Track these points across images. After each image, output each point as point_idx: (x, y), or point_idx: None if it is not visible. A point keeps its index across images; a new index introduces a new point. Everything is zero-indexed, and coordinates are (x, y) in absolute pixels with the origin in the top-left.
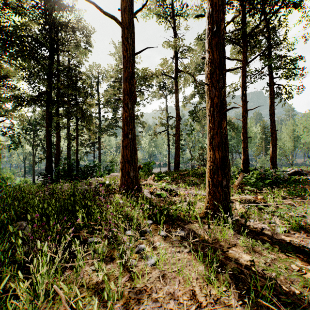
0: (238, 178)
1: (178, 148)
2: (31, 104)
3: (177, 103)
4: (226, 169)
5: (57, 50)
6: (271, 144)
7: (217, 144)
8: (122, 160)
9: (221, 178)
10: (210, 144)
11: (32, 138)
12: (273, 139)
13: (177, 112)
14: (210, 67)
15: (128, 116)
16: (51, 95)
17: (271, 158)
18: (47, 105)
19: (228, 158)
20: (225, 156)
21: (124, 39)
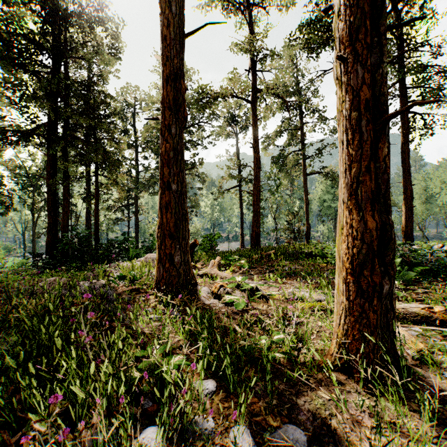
0: None
1: (258, 212)
2: (23, 142)
3: (255, 142)
4: (389, 255)
5: (64, 55)
6: (403, 205)
7: (369, 195)
8: (159, 232)
9: (380, 278)
10: (352, 195)
11: (31, 198)
12: (407, 199)
13: (255, 155)
14: (350, 18)
15: (170, 148)
16: (56, 127)
17: (405, 228)
18: (48, 144)
19: (393, 229)
20: (388, 225)
21: (164, 6)
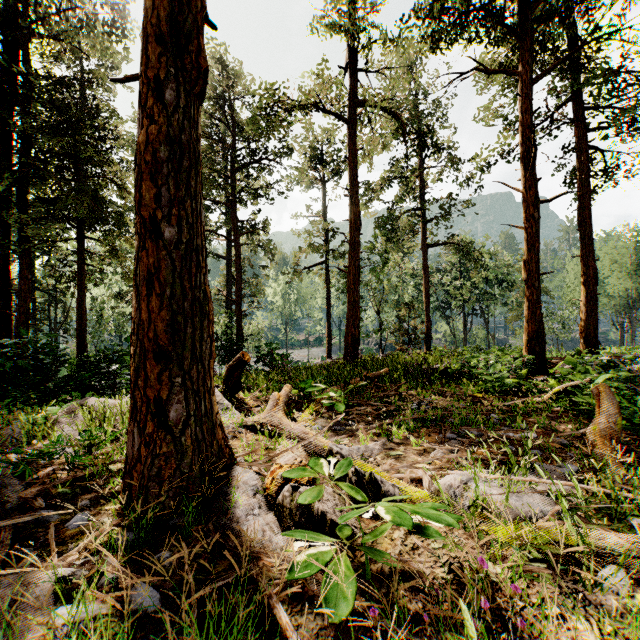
0: (603, 409)
1: (355, 302)
2: None
3: (351, 187)
4: None
5: (23, 29)
6: (583, 292)
7: None
8: (132, 345)
9: None
10: None
11: None
12: (589, 282)
13: (351, 209)
14: None
15: (159, 135)
16: (10, 155)
17: (586, 328)
18: None
19: None
20: None
21: None
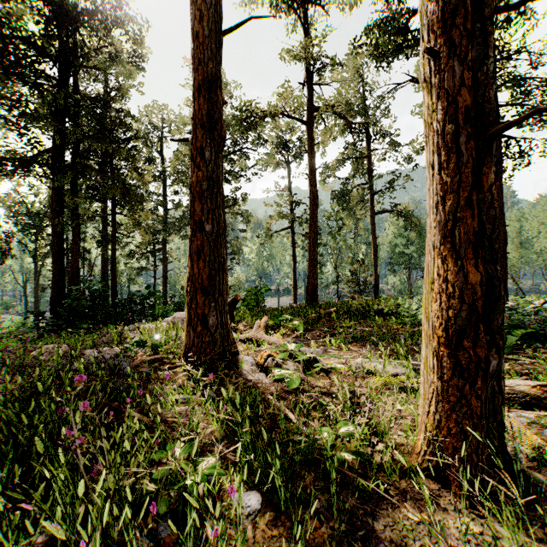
0: None
1: (315, 260)
2: (21, 173)
3: (312, 172)
4: (497, 319)
5: (74, 64)
6: None
7: (470, 237)
8: (189, 286)
9: (486, 351)
10: (446, 238)
11: (33, 242)
12: (500, 243)
13: (312, 189)
14: None
15: (203, 177)
16: (63, 154)
17: None
18: (53, 175)
19: (502, 284)
20: (495, 278)
21: None
